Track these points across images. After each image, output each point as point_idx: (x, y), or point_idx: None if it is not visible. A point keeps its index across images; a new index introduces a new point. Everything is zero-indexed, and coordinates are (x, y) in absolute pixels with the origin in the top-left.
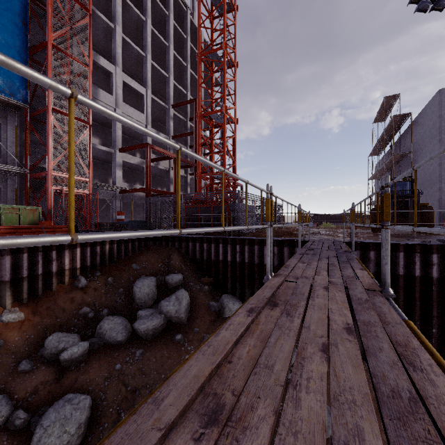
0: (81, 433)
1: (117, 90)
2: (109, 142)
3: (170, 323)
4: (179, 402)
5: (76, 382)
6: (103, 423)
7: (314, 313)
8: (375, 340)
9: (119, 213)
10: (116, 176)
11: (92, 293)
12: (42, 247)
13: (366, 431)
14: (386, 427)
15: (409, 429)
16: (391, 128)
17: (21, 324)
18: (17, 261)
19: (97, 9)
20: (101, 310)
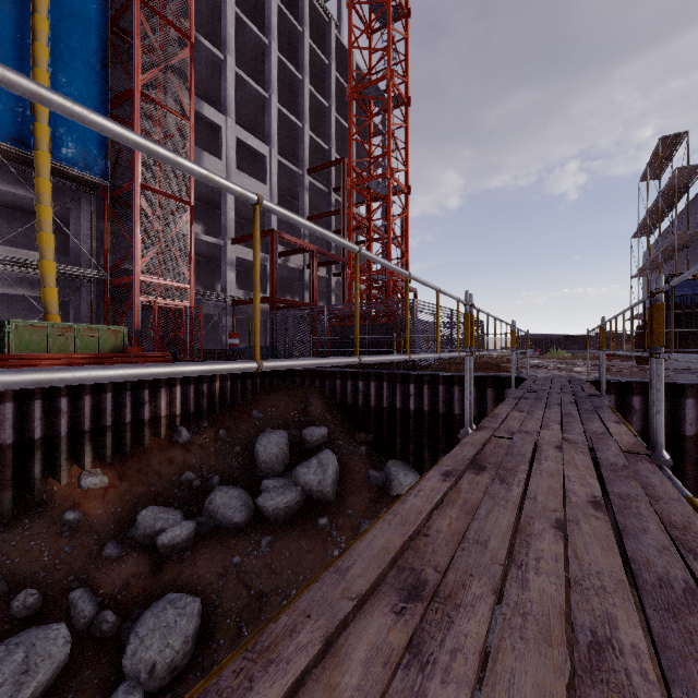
0: (188, 650)
1: (228, 152)
2: (216, 230)
3: (310, 500)
4: (369, 573)
5: (180, 577)
6: (217, 639)
7: (542, 481)
8: (637, 518)
9: (233, 335)
10: (227, 281)
11: (197, 452)
12: (131, 384)
13: (620, 619)
14: (649, 617)
15: (681, 621)
16: (672, 190)
17: (105, 492)
18: (98, 404)
19: (200, 33)
20: (210, 477)
